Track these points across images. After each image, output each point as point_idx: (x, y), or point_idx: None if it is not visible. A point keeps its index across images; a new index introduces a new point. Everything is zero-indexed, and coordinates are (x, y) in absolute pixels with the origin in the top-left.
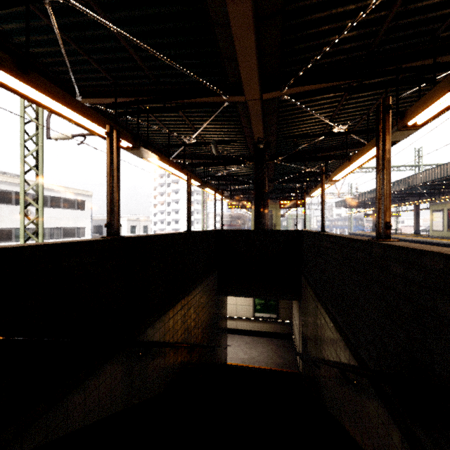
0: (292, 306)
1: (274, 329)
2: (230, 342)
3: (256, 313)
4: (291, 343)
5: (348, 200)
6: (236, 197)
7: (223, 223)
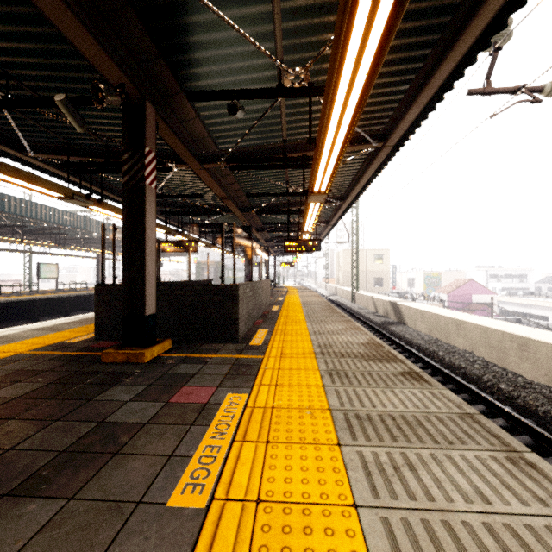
0: None
1: None
2: None
3: None
4: None
5: None
6: None
7: None
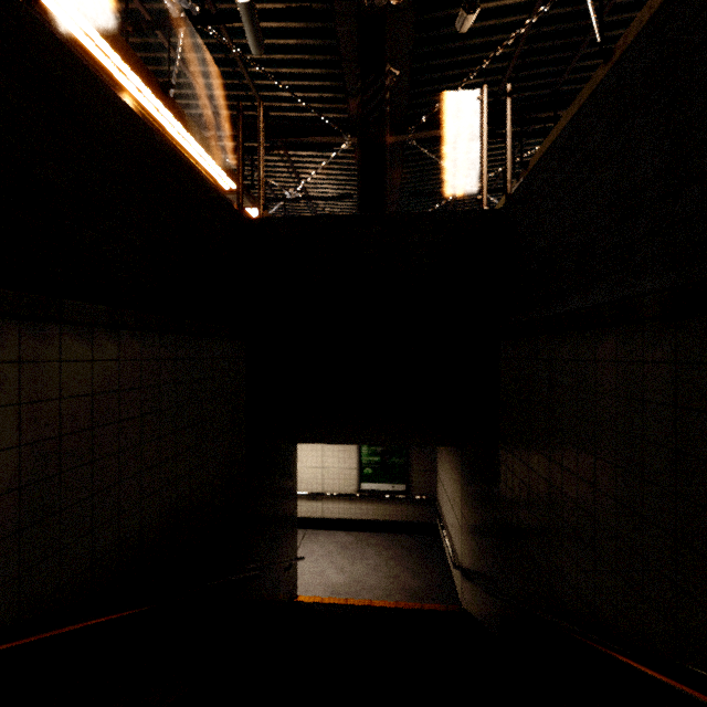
0: (438, 464)
1: (401, 514)
2: (308, 548)
3: (363, 484)
4: (435, 542)
5: None
6: None
7: None
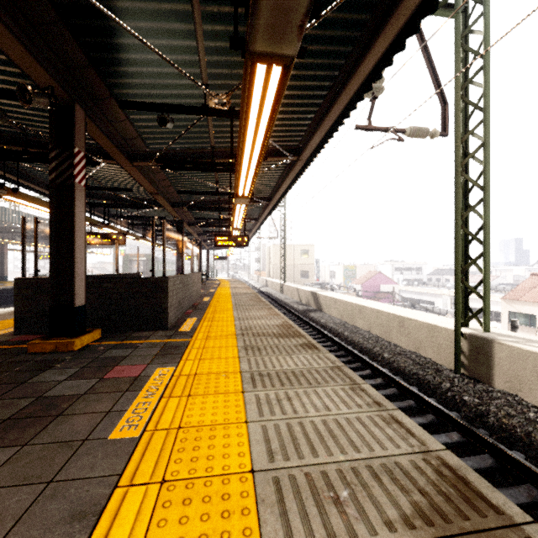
0: None
1: None
2: None
3: None
4: None
5: None
6: None
7: None
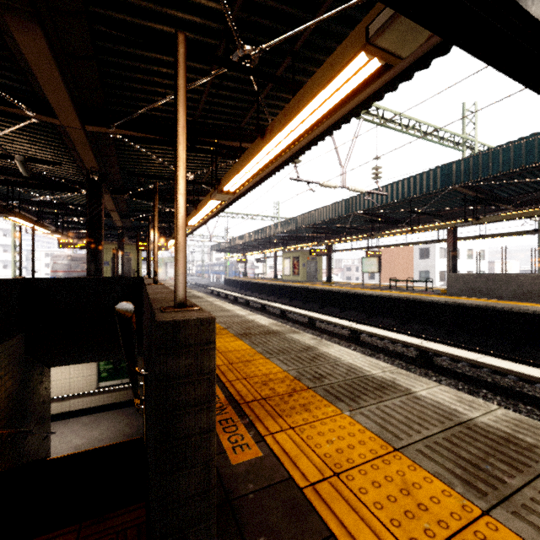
0: None
1: (127, 396)
2: (58, 431)
3: (101, 383)
4: None
5: (222, 245)
6: (77, 232)
7: (57, 268)
